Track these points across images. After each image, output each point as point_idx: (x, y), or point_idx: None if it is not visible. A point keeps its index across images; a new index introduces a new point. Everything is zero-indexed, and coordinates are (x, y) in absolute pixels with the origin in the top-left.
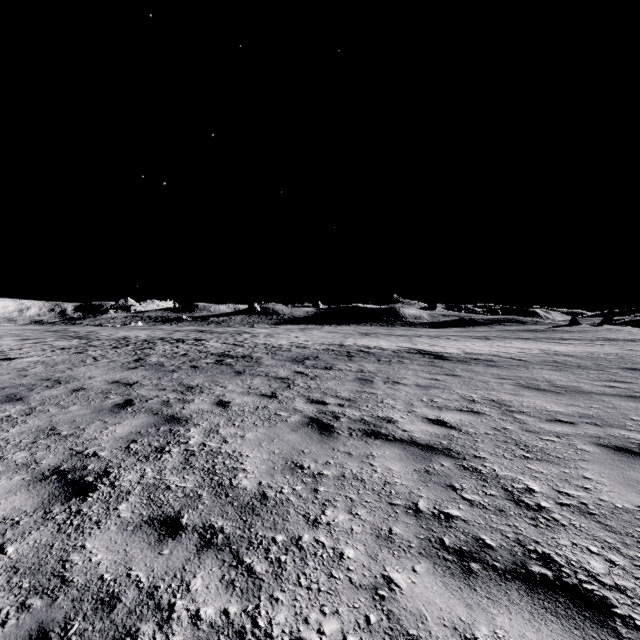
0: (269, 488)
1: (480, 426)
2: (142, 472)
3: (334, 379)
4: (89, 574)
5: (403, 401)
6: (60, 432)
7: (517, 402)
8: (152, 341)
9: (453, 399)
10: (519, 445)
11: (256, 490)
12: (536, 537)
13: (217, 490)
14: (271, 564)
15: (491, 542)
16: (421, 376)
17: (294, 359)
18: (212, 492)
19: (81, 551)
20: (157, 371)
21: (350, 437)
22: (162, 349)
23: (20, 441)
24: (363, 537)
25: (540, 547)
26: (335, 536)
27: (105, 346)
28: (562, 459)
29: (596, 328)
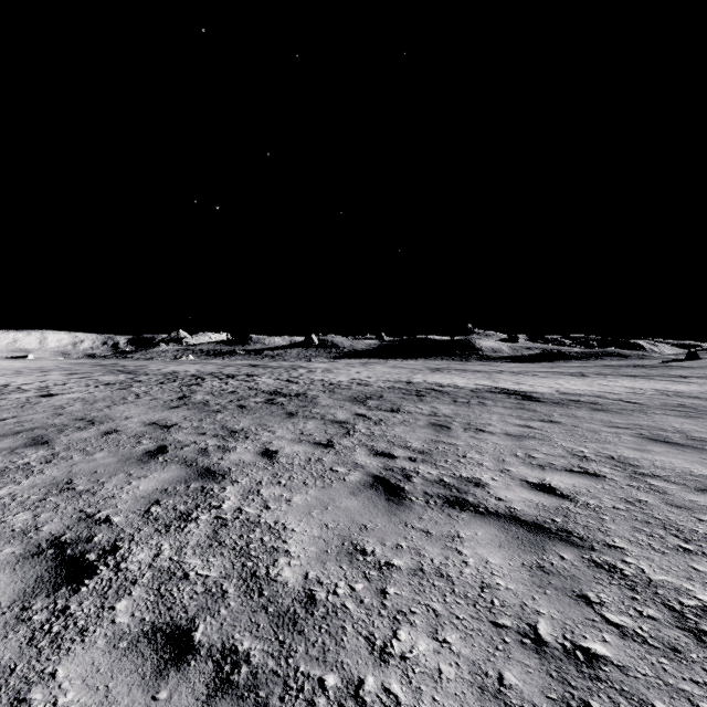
0: (318, 585)
1: (603, 496)
2: (157, 549)
3: (402, 424)
4: None
5: (492, 456)
6: (76, 487)
7: (646, 461)
8: (201, 376)
9: (557, 454)
10: (669, 529)
11: (301, 587)
12: None
13: (248, 584)
14: None
15: None
16: (510, 422)
17: (355, 398)
18: (241, 587)
19: (48, 683)
20: (200, 411)
21: (427, 506)
22: (210, 385)
23: (28, 497)
24: (459, 689)
25: None
26: (415, 683)
27: (151, 382)
28: None
29: None
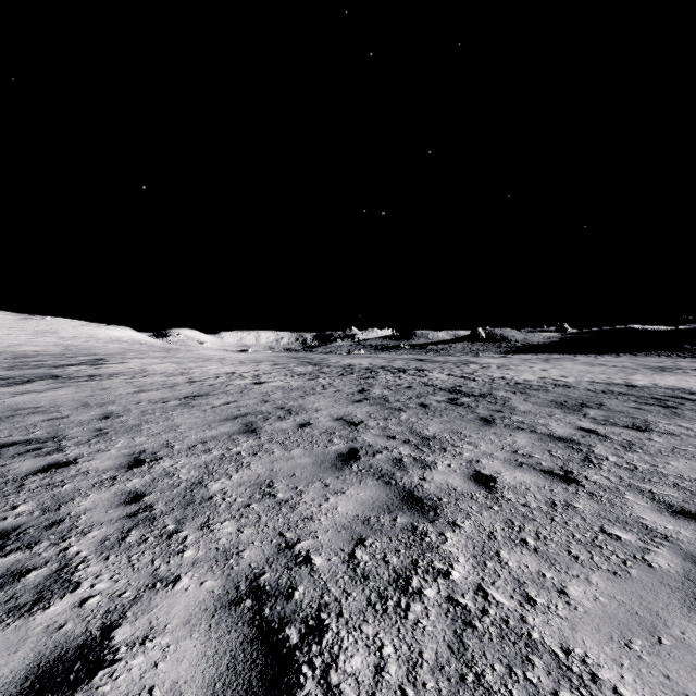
0: None
1: None
2: (377, 653)
3: (677, 455)
4: None
5: None
6: (276, 493)
7: None
8: (374, 370)
9: None
10: None
11: None
12: None
13: None
14: None
15: None
16: None
17: (562, 405)
18: None
19: None
20: (382, 408)
21: None
22: (384, 379)
23: (235, 499)
24: None
25: None
26: None
27: (333, 373)
28: None
29: None
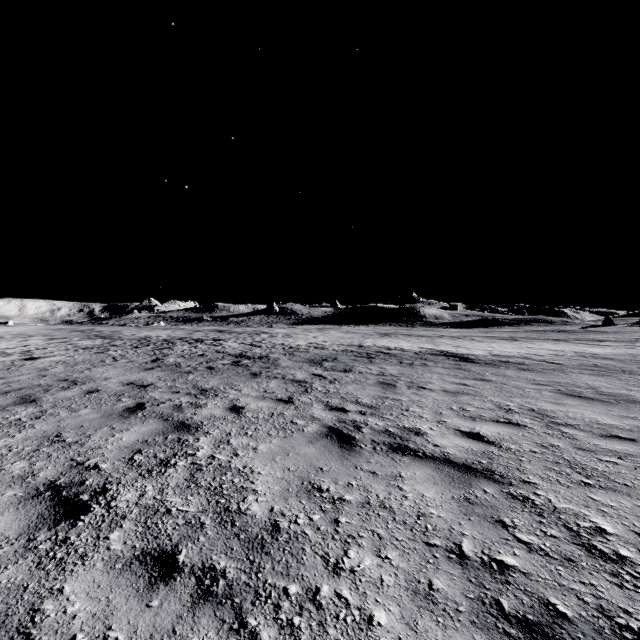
0: (282, 516)
1: (523, 441)
2: (142, 490)
3: (354, 383)
4: (60, 633)
5: (431, 409)
6: (65, 439)
7: (561, 412)
8: (172, 341)
9: (487, 408)
10: (574, 467)
11: (267, 518)
12: (625, 604)
13: (222, 517)
14: (281, 630)
15: (565, 609)
16: (448, 380)
17: (312, 360)
18: (217, 519)
19: (57, 597)
20: (173, 372)
21: (374, 452)
22: (180, 349)
23: (23, 448)
24: (396, 593)
25: (634, 621)
26: (361, 590)
27: (126, 346)
28: (632, 488)
29: (633, 329)
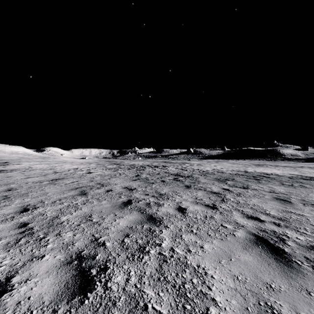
0: None
1: None
2: (128, 274)
3: (255, 197)
4: None
5: None
6: (92, 219)
7: None
8: (144, 166)
9: None
10: None
11: None
12: None
13: None
14: None
15: None
16: None
17: (219, 179)
18: None
19: None
20: (145, 182)
21: None
22: (148, 170)
23: (73, 223)
24: None
25: None
26: None
27: (125, 168)
28: None
29: None
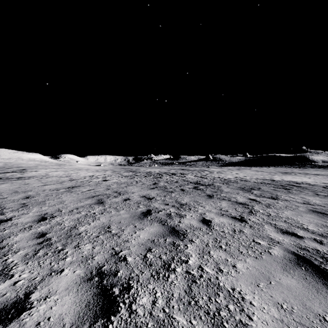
0: None
1: None
2: (153, 296)
3: (287, 209)
4: None
5: None
6: (111, 230)
7: None
8: (161, 174)
9: None
10: None
11: None
12: None
13: None
14: None
15: None
16: None
17: (243, 188)
18: None
19: None
20: (163, 191)
21: None
22: (165, 178)
23: (91, 234)
24: None
25: None
26: None
27: (141, 176)
28: None
29: None
